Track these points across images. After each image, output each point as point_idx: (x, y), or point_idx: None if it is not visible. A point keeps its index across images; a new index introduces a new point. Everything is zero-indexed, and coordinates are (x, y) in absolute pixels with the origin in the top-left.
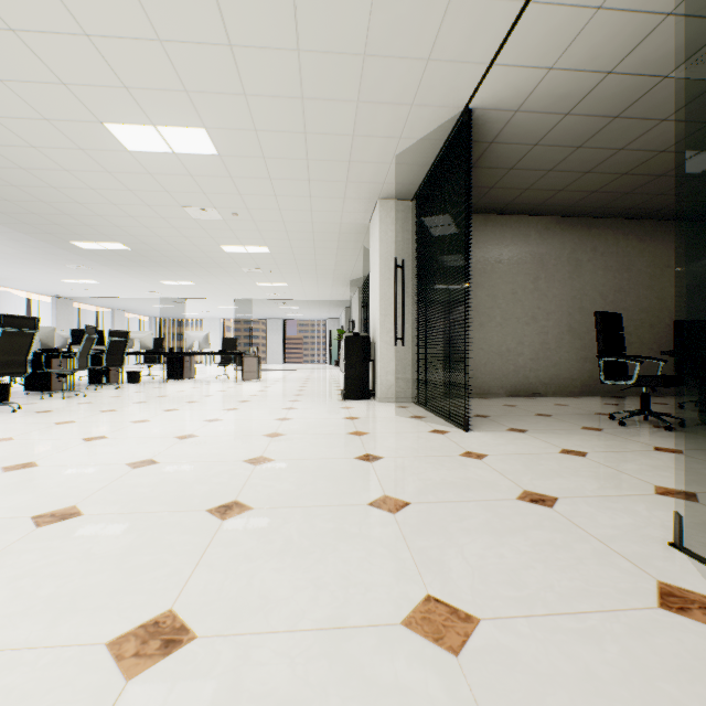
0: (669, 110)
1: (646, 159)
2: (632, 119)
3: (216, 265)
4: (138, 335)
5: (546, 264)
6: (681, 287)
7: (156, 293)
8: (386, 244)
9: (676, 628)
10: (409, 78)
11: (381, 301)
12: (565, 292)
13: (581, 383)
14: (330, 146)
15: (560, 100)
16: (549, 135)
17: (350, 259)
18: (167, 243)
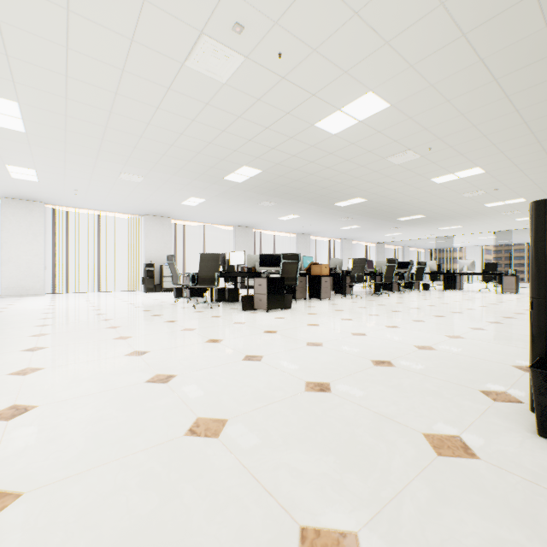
0: None
1: None
2: None
3: (479, 214)
4: (427, 263)
5: None
6: None
7: (432, 235)
8: None
9: None
10: None
11: None
12: None
13: None
14: None
15: None
16: None
17: None
18: (447, 210)
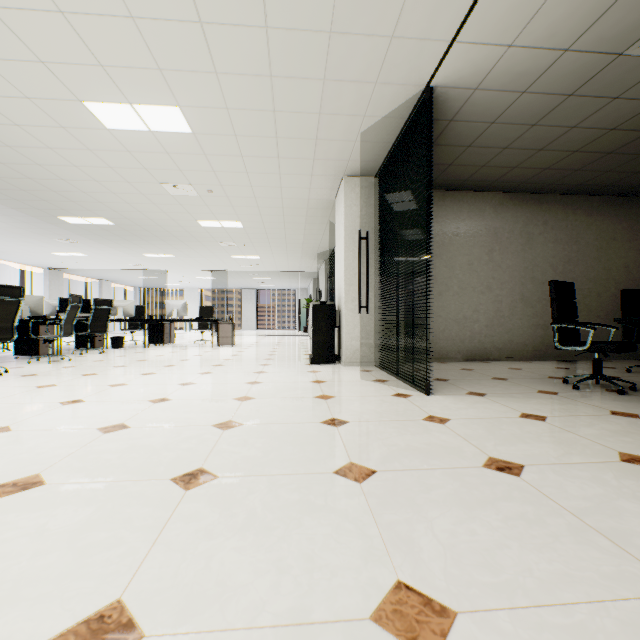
0: (621, 88)
1: (597, 137)
2: (586, 97)
3: (194, 239)
4: (121, 304)
5: (500, 237)
6: (626, 258)
7: (139, 265)
8: (351, 218)
9: None
10: (374, 56)
11: (346, 272)
12: (518, 263)
13: (533, 348)
14: (298, 124)
15: (518, 78)
16: (506, 113)
17: (317, 233)
18: (147, 218)
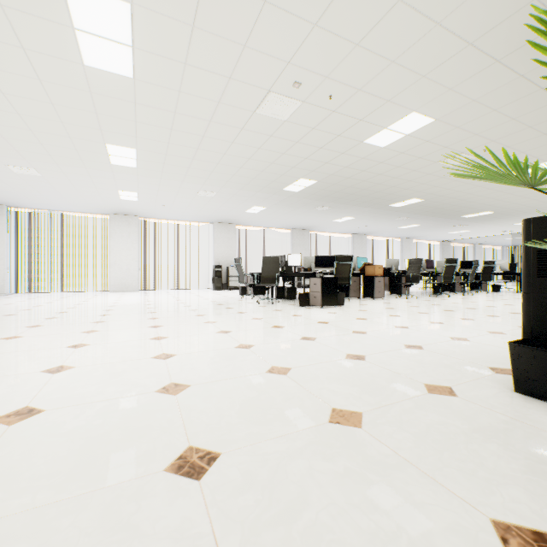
0: None
1: None
2: None
3: None
4: (498, 263)
5: None
6: None
7: (507, 231)
8: None
9: None
10: None
11: None
12: None
13: None
14: None
15: None
16: None
17: None
18: (519, 205)
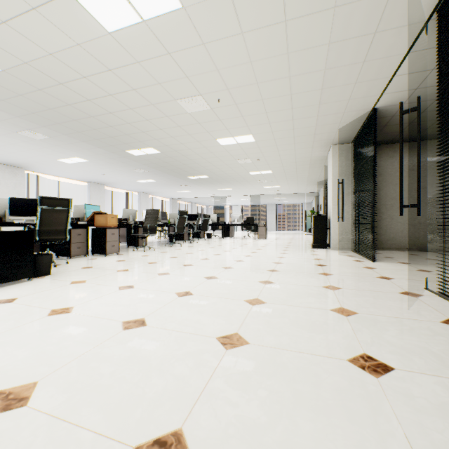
0: None
1: None
2: None
3: (244, 180)
4: (210, 216)
5: None
6: None
7: (213, 195)
8: (336, 168)
9: (398, 295)
10: (341, 106)
11: (332, 198)
12: None
13: None
14: (305, 131)
15: (429, 96)
16: (429, 107)
17: (317, 172)
18: (225, 173)
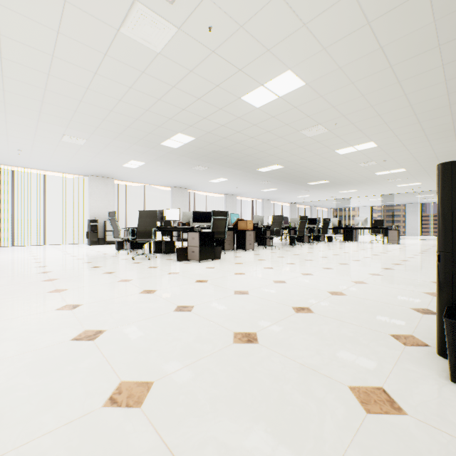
0: None
1: None
2: None
3: (370, 181)
4: (331, 220)
5: None
6: None
7: (334, 197)
8: None
9: None
10: None
11: None
12: None
13: None
14: (438, 128)
15: None
16: None
17: None
18: (346, 177)
